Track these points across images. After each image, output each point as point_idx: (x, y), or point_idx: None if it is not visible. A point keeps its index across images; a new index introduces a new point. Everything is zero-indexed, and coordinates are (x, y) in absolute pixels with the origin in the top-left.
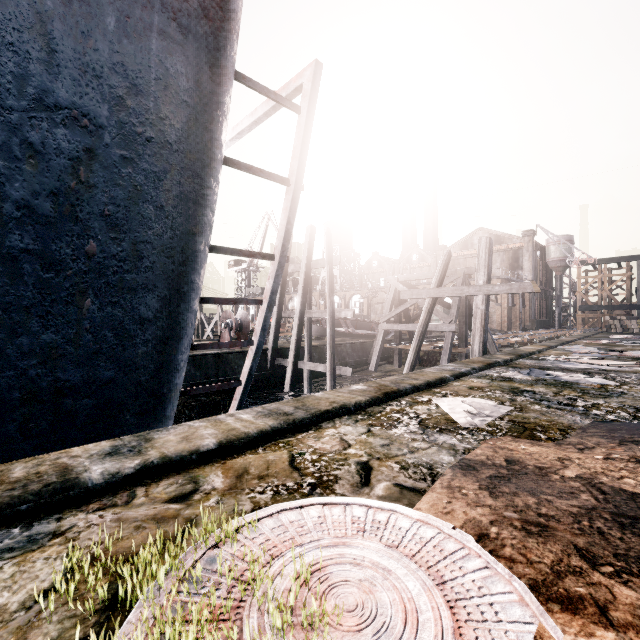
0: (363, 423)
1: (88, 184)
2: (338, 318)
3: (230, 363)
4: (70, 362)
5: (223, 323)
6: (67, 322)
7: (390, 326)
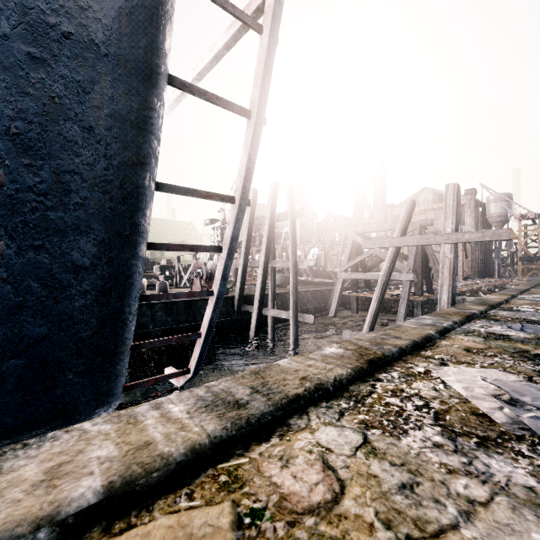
0: (352, 419)
1: None
2: (299, 268)
3: (199, 309)
4: None
5: (194, 272)
6: None
7: (348, 275)
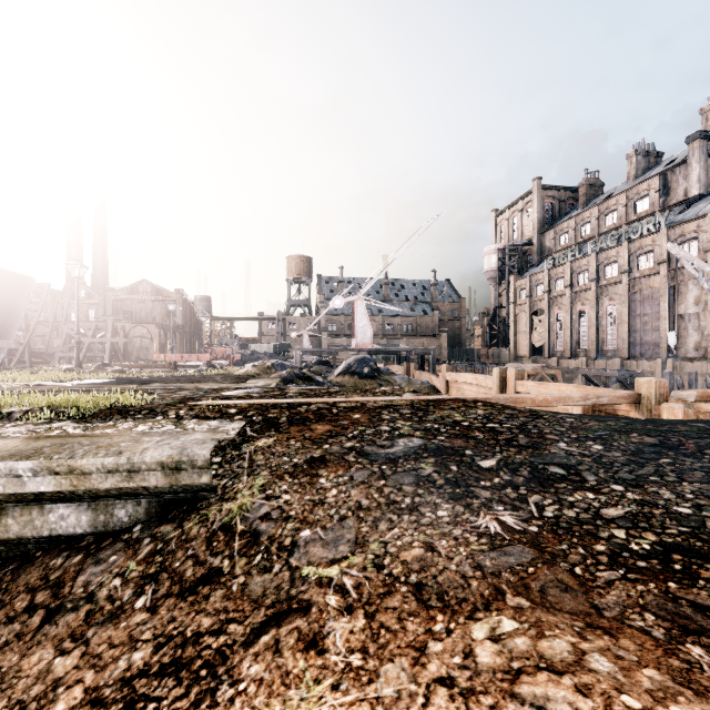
0: None
1: None
2: (12, 350)
3: None
4: None
5: None
6: None
7: (64, 354)
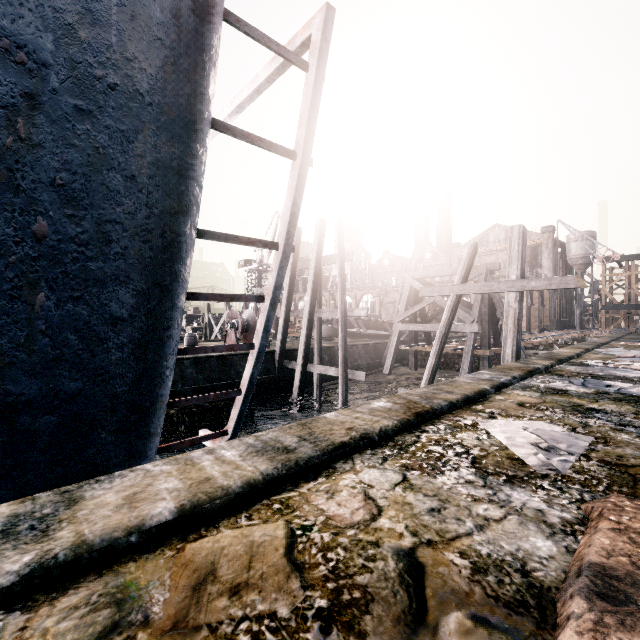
0: (394, 463)
1: (31, 142)
2: (349, 318)
3: (235, 366)
4: (22, 372)
5: (229, 323)
6: (14, 322)
7: (405, 326)
